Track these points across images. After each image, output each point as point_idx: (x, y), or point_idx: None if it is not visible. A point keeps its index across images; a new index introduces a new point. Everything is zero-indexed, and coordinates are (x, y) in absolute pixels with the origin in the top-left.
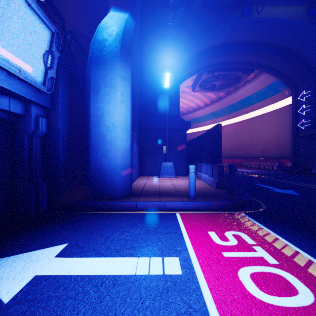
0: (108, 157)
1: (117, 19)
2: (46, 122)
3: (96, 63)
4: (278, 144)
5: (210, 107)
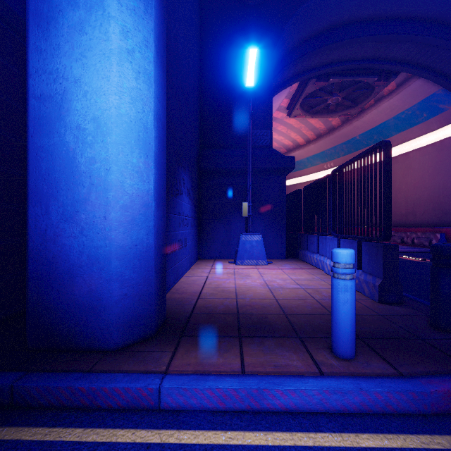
0: (83, 223)
1: None
2: None
3: None
4: (436, 202)
5: (314, 144)
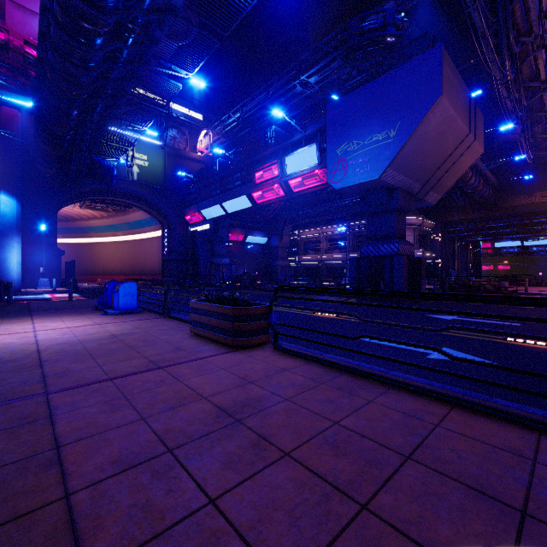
0: (11, 275)
1: (11, 209)
2: None
3: (3, 236)
4: (159, 264)
5: (107, 219)
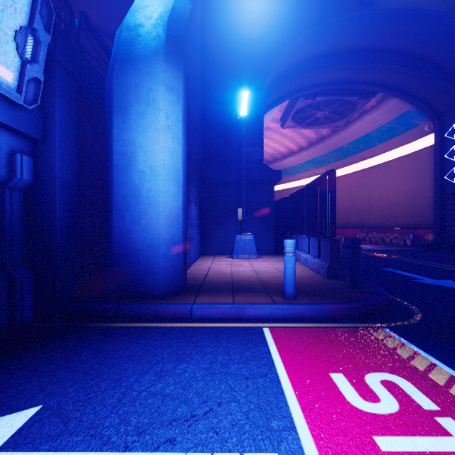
0: (144, 225)
1: None
2: (31, 164)
3: (123, 64)
4: (412, 206)
5: (307, 152)
